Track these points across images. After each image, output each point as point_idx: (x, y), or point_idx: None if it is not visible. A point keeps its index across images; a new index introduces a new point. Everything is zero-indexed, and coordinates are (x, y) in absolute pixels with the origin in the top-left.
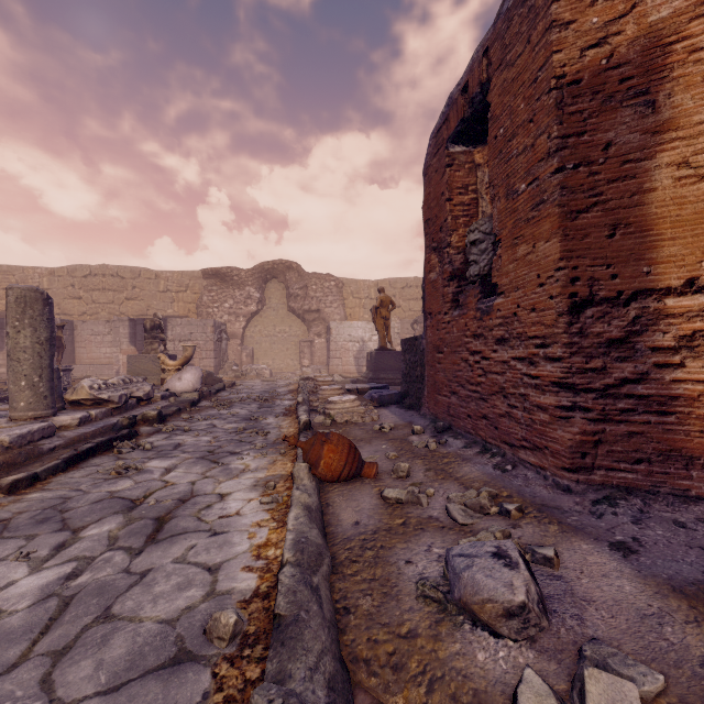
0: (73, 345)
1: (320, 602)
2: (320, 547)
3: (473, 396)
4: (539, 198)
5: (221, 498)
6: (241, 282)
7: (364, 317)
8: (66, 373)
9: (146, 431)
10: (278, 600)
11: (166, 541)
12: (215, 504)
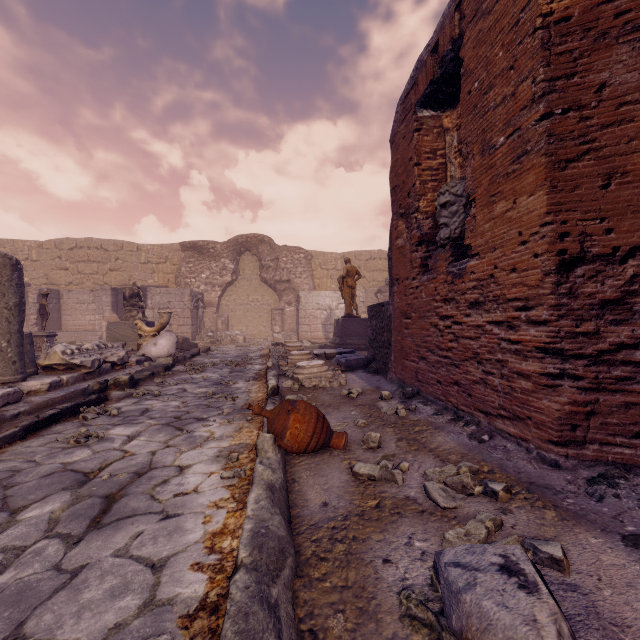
0: (59, 313)
1: (279, 628)
2: (282, 541)
3: (443, 362)
4: (521, 149)
5: (180, 471)
6: (217, 254)
7: (331, 287)
8: (50, 339)
9: (117, 396)
10: (225, 627)
11: (110, 527)
12: (172, 478)
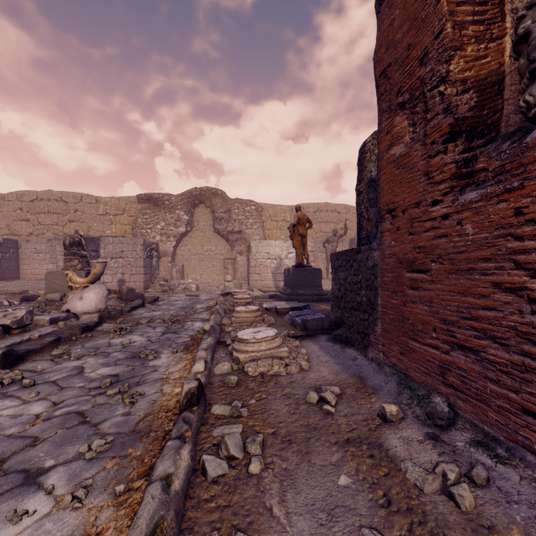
0: (17, 262)
1: None
2: None
3: None
4: None
5: None
6: (171, 206)
7: (281, 237)
8: None
9: None
10: None
11: None
12: None
